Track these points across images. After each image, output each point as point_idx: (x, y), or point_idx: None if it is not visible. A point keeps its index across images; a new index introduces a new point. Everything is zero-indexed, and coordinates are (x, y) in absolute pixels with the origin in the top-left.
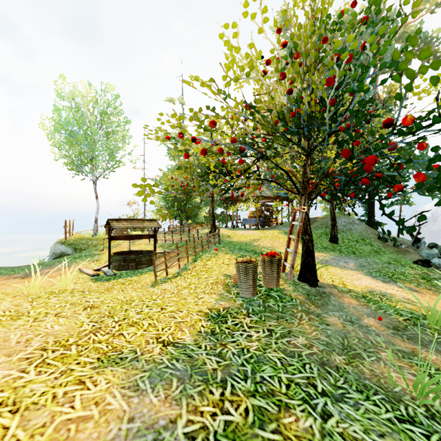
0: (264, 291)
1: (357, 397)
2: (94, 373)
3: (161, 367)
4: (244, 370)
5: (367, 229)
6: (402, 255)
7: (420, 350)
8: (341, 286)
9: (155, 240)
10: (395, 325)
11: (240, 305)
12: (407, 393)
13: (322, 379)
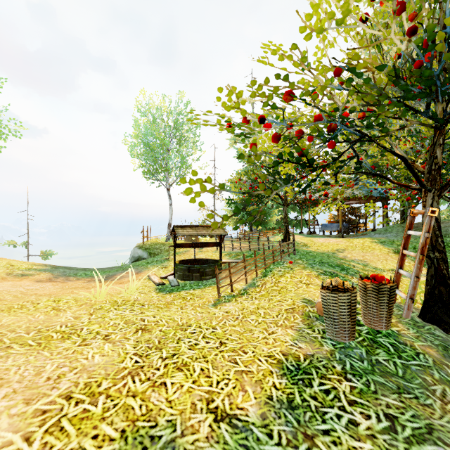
0: (366, 334)
1: None
2: None
3: None
4: None
5: None
6: None
7: None
8: None
9: (221, 248)
10: None
11: (329, 354)
12: None
13: None
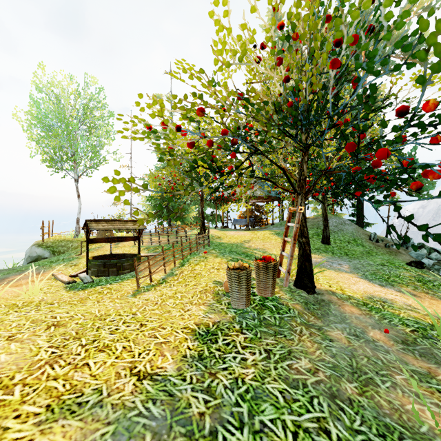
0: (258, 301)
1: None
2: (37, 432)
3: (132, 415)
4: (240, 412)
5: (358, 230)
6: (394, 257)
7: (436, 370)
8: (340, 293)
9: (139, 242)
10: (404, 338)
11: (232, 318)
12: (437, 434)
13: (335, 420)
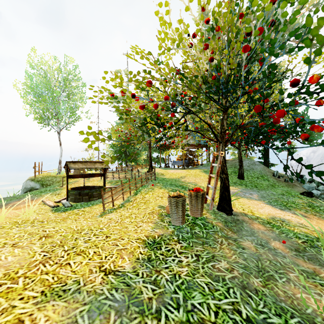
0: (191, 220)
1: (277, 321)
2: (35, 309)
3: (101, 299)
4: (177, 297)
5: (265, 169)
6: (291, 188)
7: (320, 270)
8: (250, 214)
9: (104, 177)
10: (296, 247)
11: (171, 232)
12: (318, 315)
13: (245, 304)
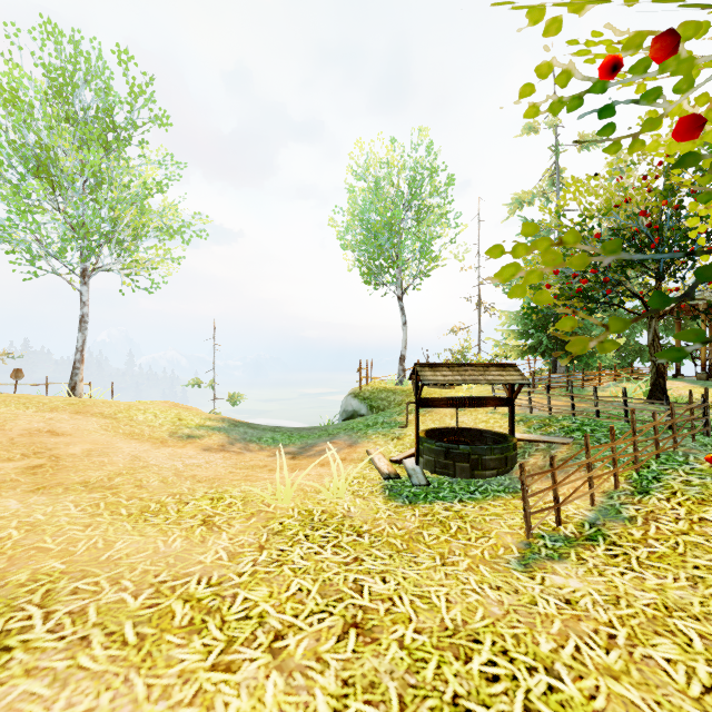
0: None
1: None
2: None
3: None
4: None
5: None
6: None
7: None
8: None
9: (512, 410)
10: None
11: None
12: None
13: None
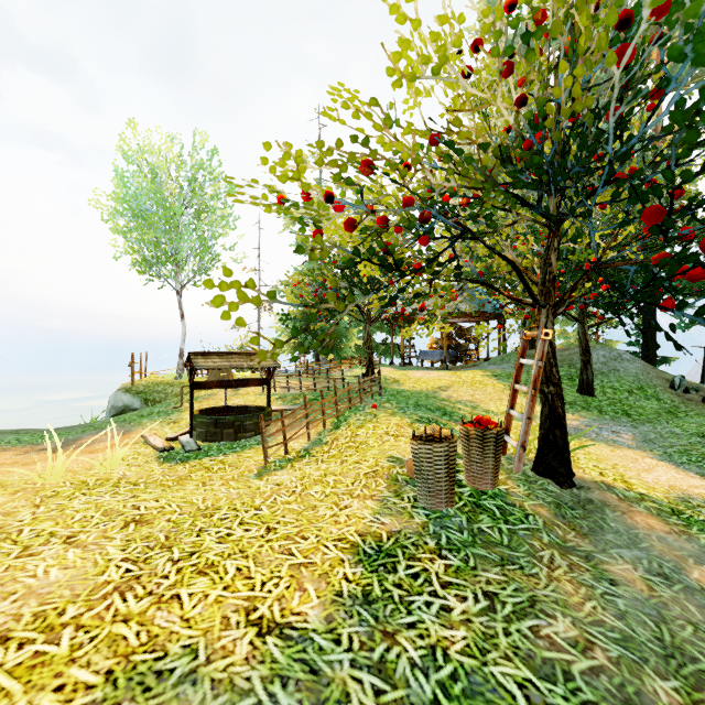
0: (468, 497)
1: None
2: None
3: None
4: None
5: (648, 370)
6: None
7: None
8: (622, 488)
9: (269, 388)
10: None
11: (421, 527)
12: None
13: None
